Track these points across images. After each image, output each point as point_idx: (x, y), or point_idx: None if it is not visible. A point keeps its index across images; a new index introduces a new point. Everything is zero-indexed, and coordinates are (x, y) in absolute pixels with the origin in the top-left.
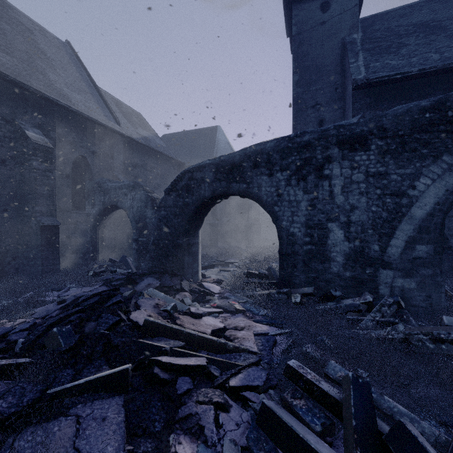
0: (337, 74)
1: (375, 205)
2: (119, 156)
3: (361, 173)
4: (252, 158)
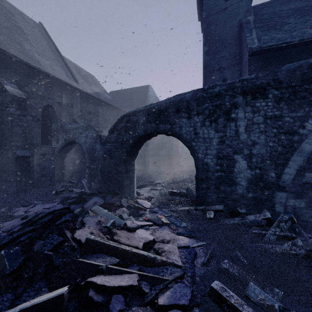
0: (235, 46)
1: (272, 141)
2: (77, 105)
3: (260, 116)
4: (175, 105)
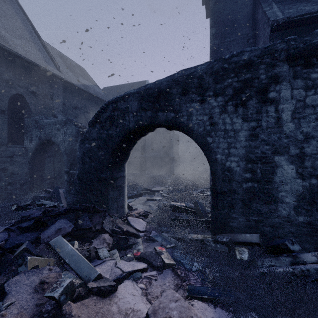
0: (249, 27)
1: None
2: (59, 97)
3: None
4: (181, 83)
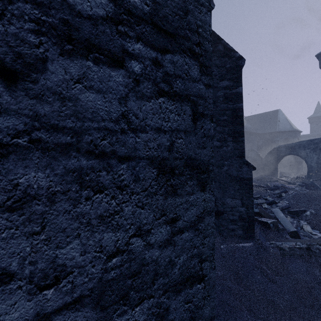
0: None
1: None
2: None
3: None
4: (298, 145)
